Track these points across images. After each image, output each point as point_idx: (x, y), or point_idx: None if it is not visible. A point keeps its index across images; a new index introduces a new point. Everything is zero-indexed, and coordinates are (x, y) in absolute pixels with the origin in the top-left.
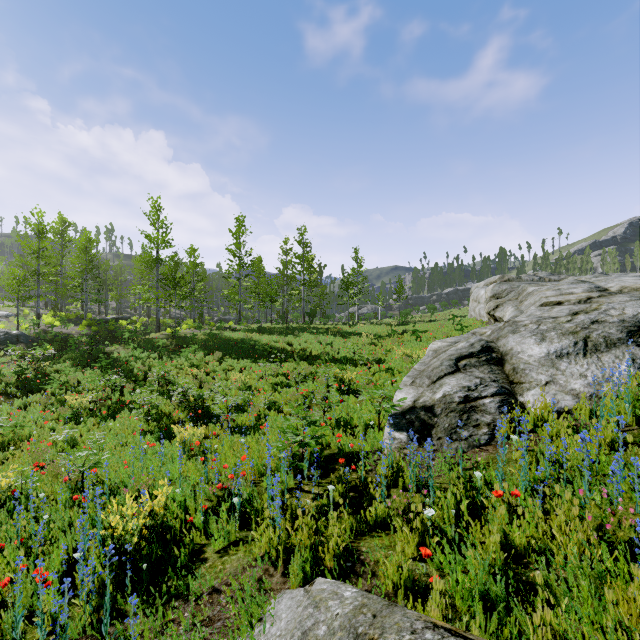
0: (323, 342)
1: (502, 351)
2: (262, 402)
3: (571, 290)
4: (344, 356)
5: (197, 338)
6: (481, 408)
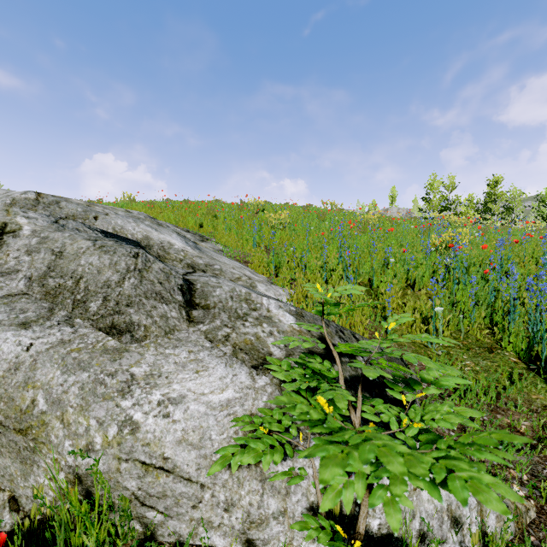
0: None
1: None
2: None
3: None
4: None
5: None
6: None
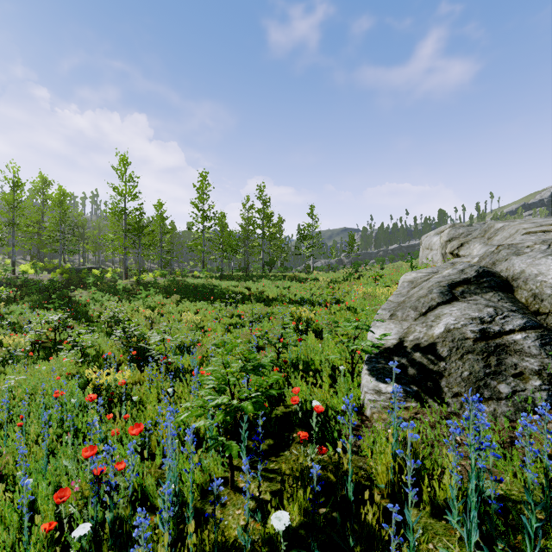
0: (280, 286)
1: (507, 276)
2: (211, 343)
3: (551, 221)
4: (301, 298)
5: (160, 284)
6: (514, 347)
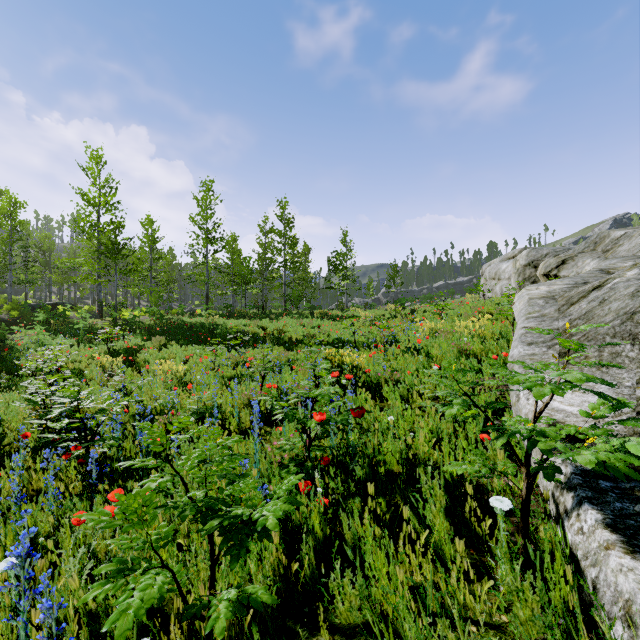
0: (307, 325)
1: None
2: (192, 410)
3: None
4: (338, 338)
5: (144, 323)
6: None
